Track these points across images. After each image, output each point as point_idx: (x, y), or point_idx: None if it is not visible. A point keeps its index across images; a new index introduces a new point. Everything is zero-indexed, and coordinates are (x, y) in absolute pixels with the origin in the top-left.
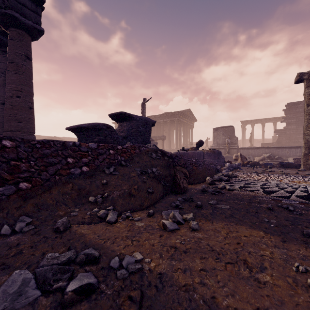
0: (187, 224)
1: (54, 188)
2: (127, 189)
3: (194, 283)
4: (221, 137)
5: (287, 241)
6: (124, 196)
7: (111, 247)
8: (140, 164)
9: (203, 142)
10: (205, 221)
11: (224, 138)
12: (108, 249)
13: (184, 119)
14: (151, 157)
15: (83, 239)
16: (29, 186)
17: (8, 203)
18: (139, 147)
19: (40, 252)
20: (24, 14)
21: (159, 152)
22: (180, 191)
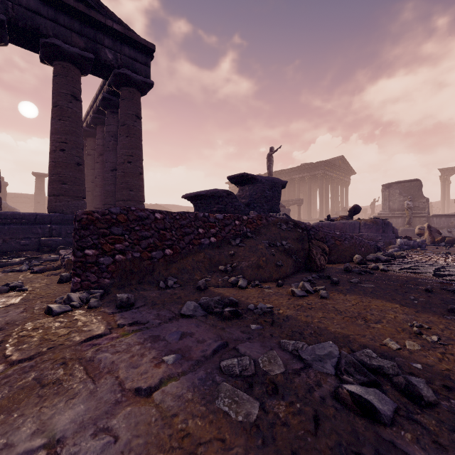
0: (316, 294)
1: (189, 256)
2: (255, 260)
3: (313, 321)
4: (396, 198)
5: (421, 312)
6: (252, 267)
7: (246, 301)
8: (268, 236)
9: (359, 208)
10: (338, 293)
11: (403, 200)
12: (244, 301)
13: (333, 172)
14: (280, 228)
15: (222, 295)
16: (171, 252)
17: (158, 265)
18: (266, 216)
19: (194, 298)
20: (135, 69)
21: (290, 223)
22: (316, 268)
